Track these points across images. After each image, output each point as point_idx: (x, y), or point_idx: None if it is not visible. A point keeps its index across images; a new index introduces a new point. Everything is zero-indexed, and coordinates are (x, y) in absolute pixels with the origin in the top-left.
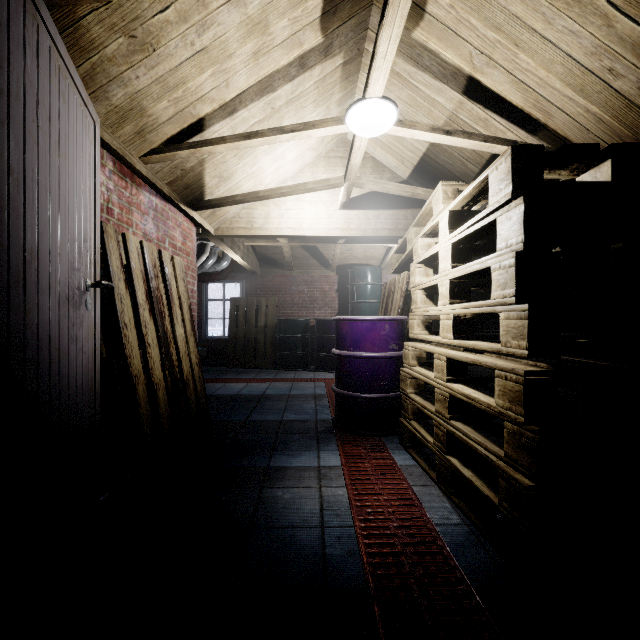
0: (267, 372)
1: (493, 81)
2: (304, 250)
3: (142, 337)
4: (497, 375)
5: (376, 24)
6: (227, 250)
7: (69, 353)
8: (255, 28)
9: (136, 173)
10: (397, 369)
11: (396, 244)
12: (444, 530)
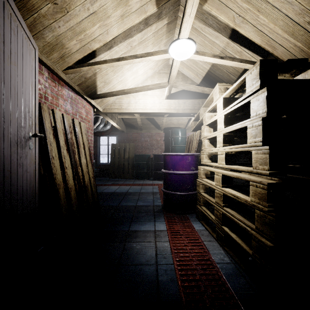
0: (129, 180)
1: (245, 31)
2: (147, 120)
3: (62, 163)
4: (251, 184)
5: (184, 2)
6: (109, 120)
7: (17, 173)
8: (121, 2)
9: (60, 79)
10: (195, 180)
11: (193, 117)
12: (221, 266)
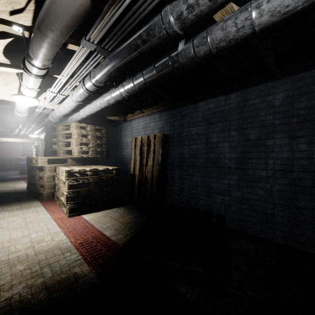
0: None
1: None
2: None
3: None
4: None
5: None
6: None
7: None
8: None
9: None
10: None
11: None
12: None
